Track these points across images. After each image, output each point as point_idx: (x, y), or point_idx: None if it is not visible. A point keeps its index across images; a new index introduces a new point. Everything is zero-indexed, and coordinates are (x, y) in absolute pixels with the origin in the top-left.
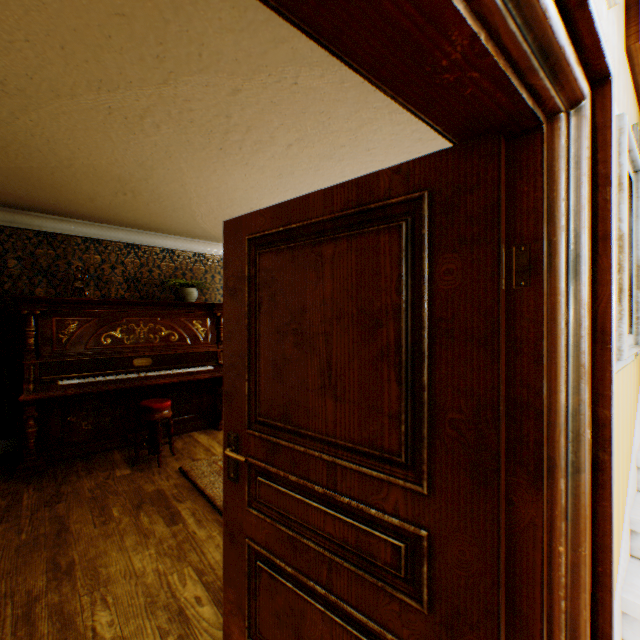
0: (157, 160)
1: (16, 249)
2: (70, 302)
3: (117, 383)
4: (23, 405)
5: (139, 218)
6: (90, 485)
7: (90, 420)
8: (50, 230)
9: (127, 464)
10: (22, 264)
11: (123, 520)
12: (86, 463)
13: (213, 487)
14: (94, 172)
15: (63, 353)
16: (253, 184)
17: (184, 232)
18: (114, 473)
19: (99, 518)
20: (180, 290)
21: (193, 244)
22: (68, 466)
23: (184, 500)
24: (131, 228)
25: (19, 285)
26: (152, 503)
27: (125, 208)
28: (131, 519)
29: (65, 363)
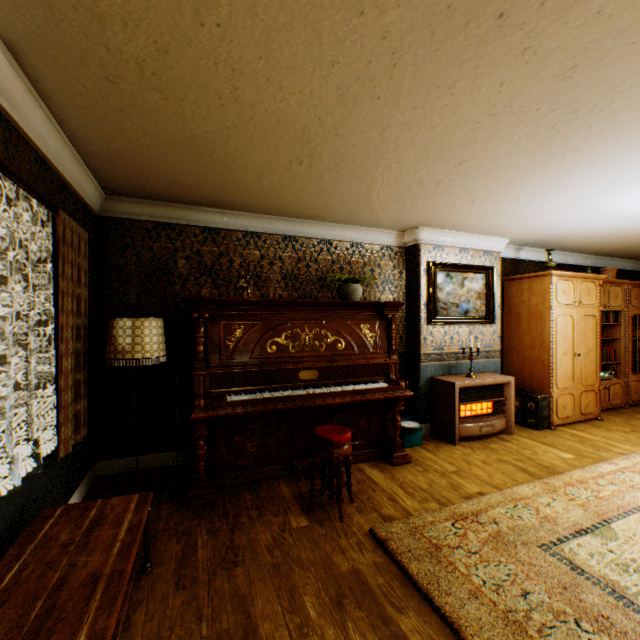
0: (369, 78)
1: (184, 248)
2: (235, 303)
3: (284, 401)
4: (192, 420)
5: (302, 201)
6: (265, 538)
7: (254, 441)
8: (213, 225)
9: (299, 507)
10: (189, 264)
11: (325, 633)
12: (253, 496)
13: (440, 590)
14: (274, 127)
15: (229, 362)
16: (499, 105)
17: (345, 217)
18: (288, 521)
19: (291, 616)
20: (343, 287)
21: (351, 232)
22: (235, 497)
23: (402, 608)
24: (289, 217)
25: (186, 286)
26: (355, 601)
27: (292, 187)
28: (336, 634)
29: (231, 374)
